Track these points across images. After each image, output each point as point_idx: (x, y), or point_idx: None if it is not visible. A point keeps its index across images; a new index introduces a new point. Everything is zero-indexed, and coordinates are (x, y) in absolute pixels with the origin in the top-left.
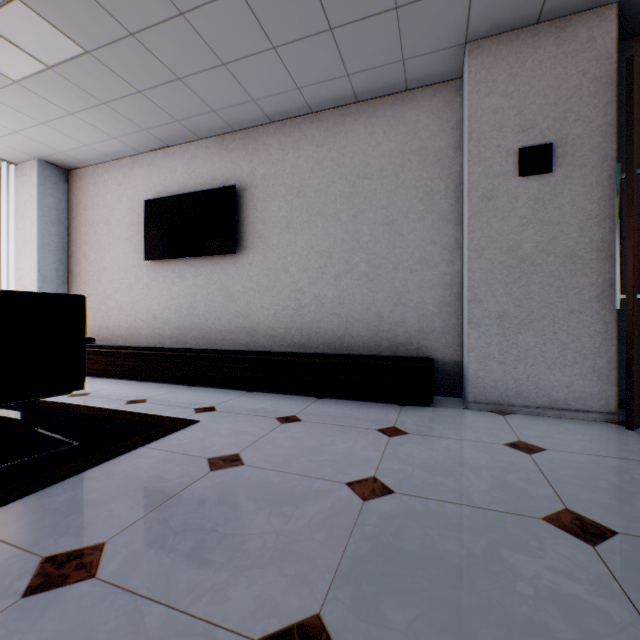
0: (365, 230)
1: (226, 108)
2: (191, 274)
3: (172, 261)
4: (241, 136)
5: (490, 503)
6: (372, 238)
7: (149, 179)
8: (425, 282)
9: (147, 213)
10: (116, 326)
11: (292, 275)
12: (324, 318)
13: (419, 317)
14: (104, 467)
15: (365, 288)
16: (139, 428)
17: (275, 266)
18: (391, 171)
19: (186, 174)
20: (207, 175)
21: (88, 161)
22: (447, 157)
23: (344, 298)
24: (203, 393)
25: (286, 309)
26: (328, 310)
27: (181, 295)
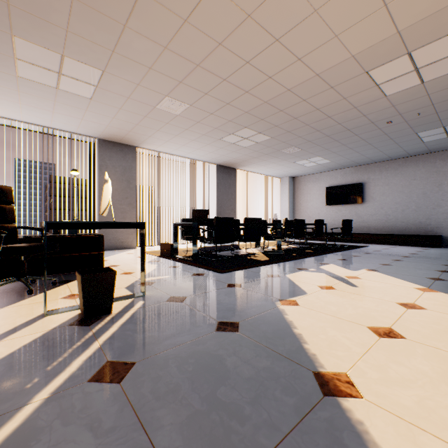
0: (414, 196)
1: (362, 163)
2: (343, 209)
3: (335, 205)
4: (363, 167)
5: (444, 253)
6: (417, 198)
7: (326, 180)
8: (438, 212)
9: (326, 191)
10: (312, 226)
11: (384, 210)
12: (397, 223)
13: (436, 223)
14: (362, 248)
15: (414, 214)
16: (357, 246)
17: (377, 207)
18: (424, 178)
19: (341, 178)
20: (350, 179)
21: (303, 175)
22: (447, 173)
23: (405, 217)
24: (357, 244)
25: (382, 220)
26: (399, 221)
27: (339, 216)
